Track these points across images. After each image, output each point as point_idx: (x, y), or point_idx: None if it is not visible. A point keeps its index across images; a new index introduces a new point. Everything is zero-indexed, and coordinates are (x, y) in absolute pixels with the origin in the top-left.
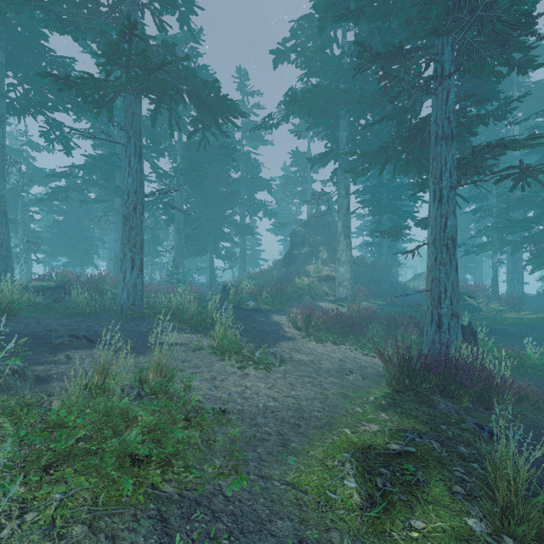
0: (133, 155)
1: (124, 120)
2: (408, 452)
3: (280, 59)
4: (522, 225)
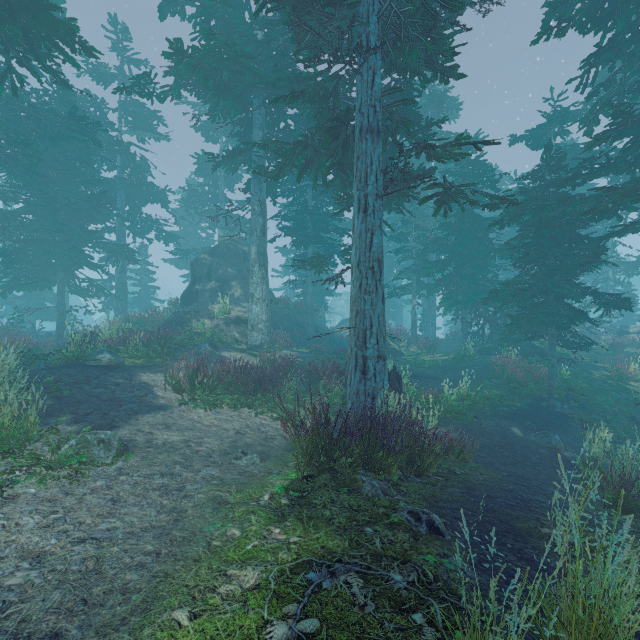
0: None
1: None
2: (304, 638)
3: (169, 7)
4: (437, 267)
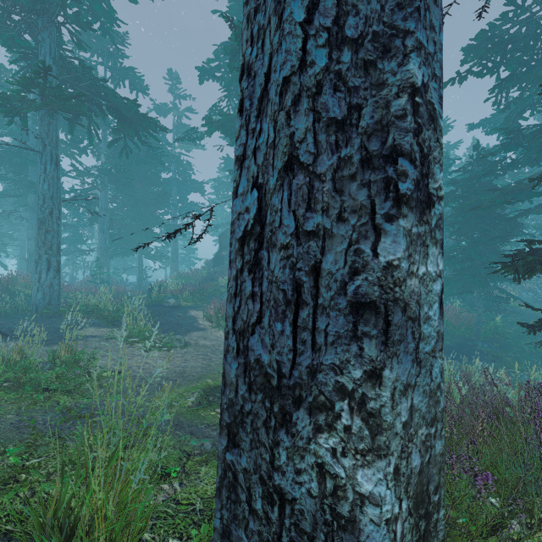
0: (49, 163)
1: (39, 128)
2: None
3: (205, 76)
4: None
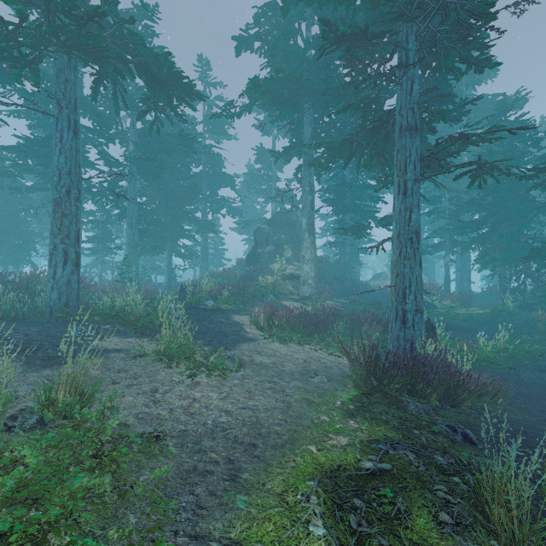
0: (65, 130)
1: (54, 87)
2: (383, 471)
3: (242, 46)
4: (471, 226)
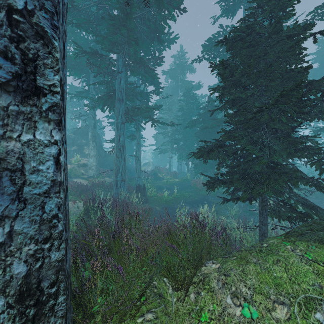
0: None
1: None
2: None
3: None
4: (175, 141)
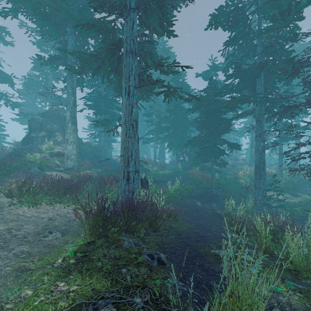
0: None
1: None
2: None
3: None
4: (165, 129)
